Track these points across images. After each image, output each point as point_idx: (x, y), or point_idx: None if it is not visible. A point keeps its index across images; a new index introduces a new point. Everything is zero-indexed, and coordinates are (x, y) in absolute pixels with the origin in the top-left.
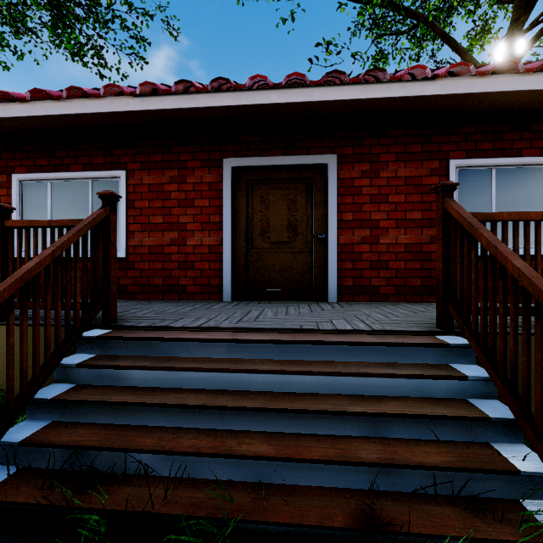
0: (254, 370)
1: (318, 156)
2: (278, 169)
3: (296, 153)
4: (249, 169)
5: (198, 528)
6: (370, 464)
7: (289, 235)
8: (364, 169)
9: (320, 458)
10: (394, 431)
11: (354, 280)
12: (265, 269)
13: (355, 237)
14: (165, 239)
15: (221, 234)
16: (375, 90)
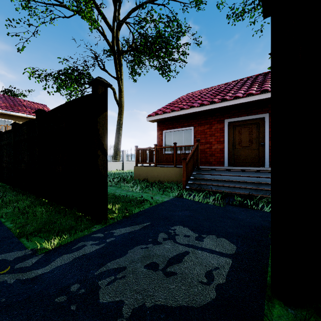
0: (232, 175)
1: (261, 115)
2: (245, 121)
3: (252, 114)
4: (234, 122)
5: (221, 194)
6: (253, 189)
7: (249, 143)
8: None
9: (243, 187)
10: (261, 186)
11: None
12: (240, 156)
13: None
14: (205, 147)
15: (223, 144)
16: None
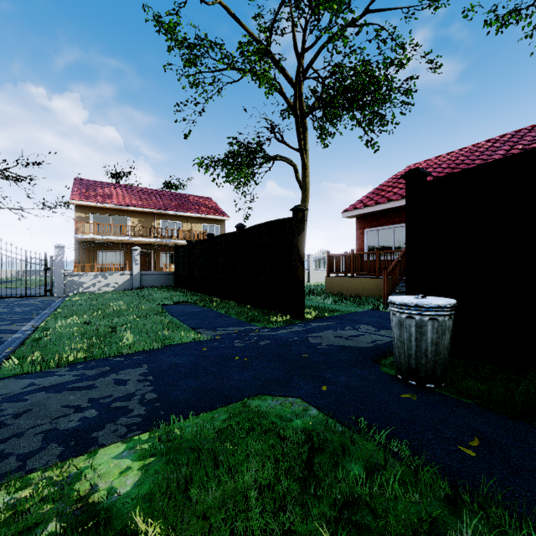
0: None
1: None
2: None
3: None
4: None
5: None
6: None
7: None
8: None
9: None
10: None
11: None
12: None
13: None
14: None
15: None
16: None
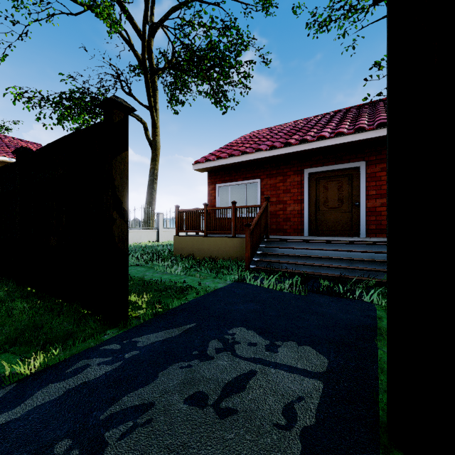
0: (315, 249)
1: (354, 163)
2: (332, 171)
3: (342, 163)
4: (317, 173)
5: (300, 276)
6: (345, 268)
7: (339, 204)
8: (382, 167)
9: (331, 266)
10: (357, 265)
11: (376, 226)
12: (326, 221)
13: (376, 203)
14: (277, 208)
15: (303, 205)
16: (382, 131)
